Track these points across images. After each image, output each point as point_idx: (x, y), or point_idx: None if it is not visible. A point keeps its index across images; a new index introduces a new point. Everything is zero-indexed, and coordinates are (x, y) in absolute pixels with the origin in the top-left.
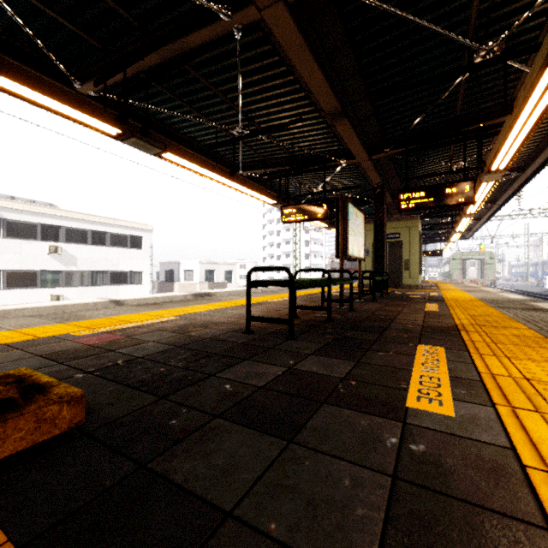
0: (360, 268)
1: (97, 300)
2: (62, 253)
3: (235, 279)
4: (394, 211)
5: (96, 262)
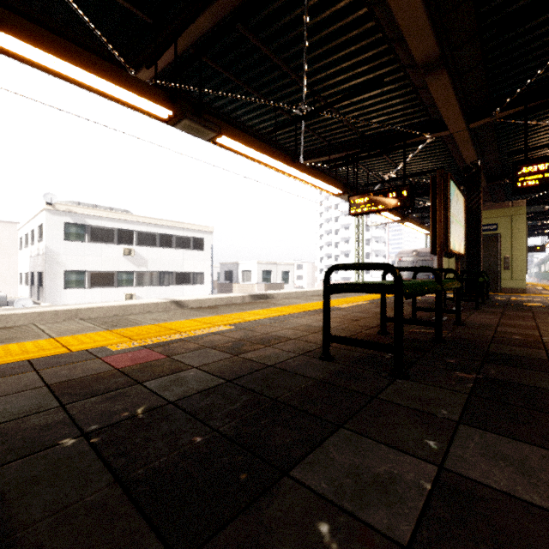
0: (457, 267)
1: (158, 301)
2: (134, 255)
3: (292, 280)
4: (485, 198)
5: (163, 263)
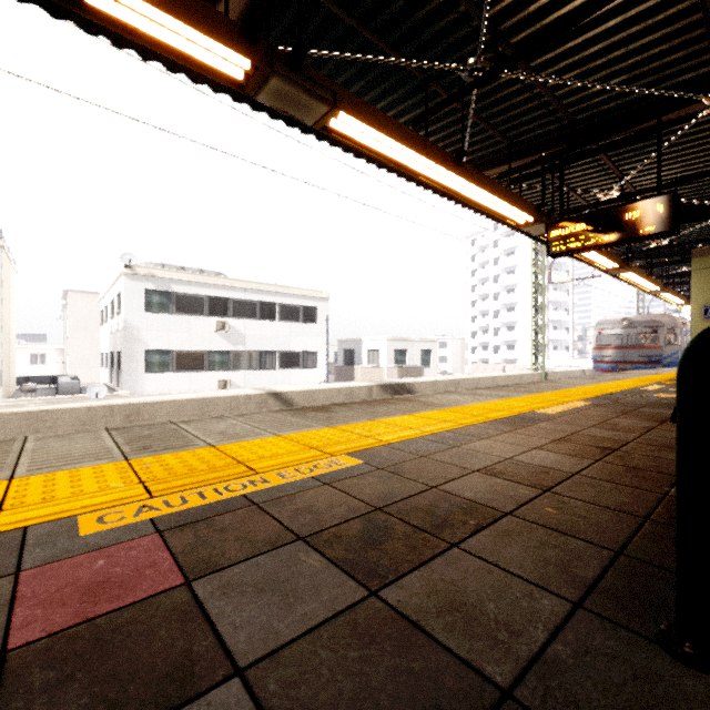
0: None
1: (251, 392)
2: (229, 329)
3: (435, 362)
4: None
5: (265, 340)
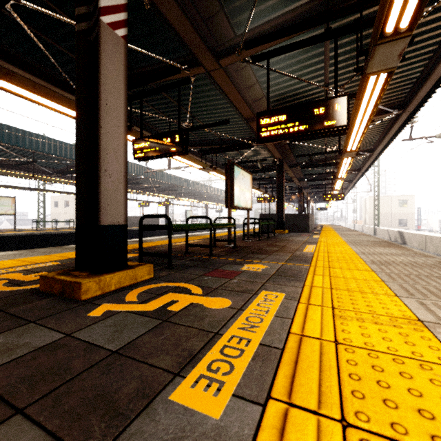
0: (229, 214)
1: None
2: None
3: None
4: None
5: None
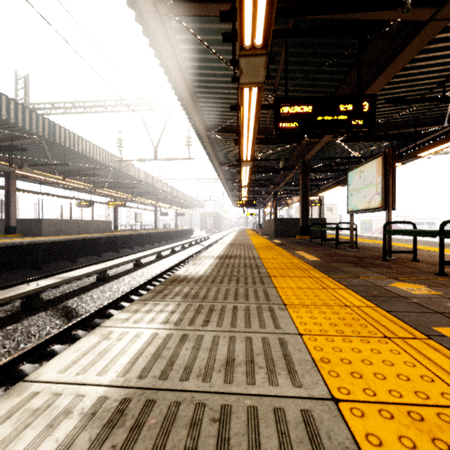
0: (386, 218)
1: None
2: None
3: None
4: None
5: None
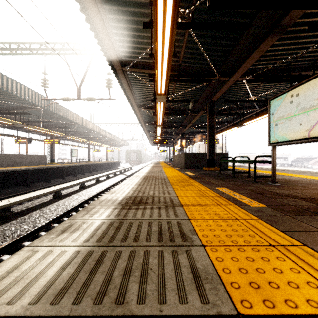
0: None
1: None
2: None
3: None
4: None
5: None
